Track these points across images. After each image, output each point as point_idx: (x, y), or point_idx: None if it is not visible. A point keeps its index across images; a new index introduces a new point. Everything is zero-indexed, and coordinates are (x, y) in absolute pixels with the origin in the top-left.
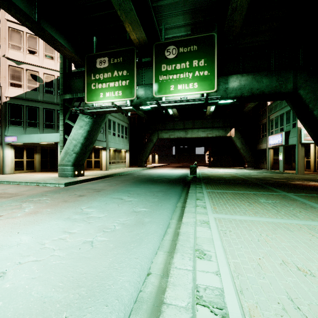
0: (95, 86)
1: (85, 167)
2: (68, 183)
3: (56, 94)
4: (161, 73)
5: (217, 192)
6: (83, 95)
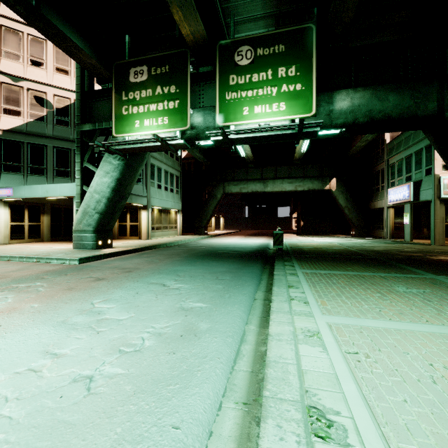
0: (127, 110)
1: (117, 234)
2: (84, 259)
3: (72, 126)
4: (228, 89)
5: (320, 273)
6: (110, 124)
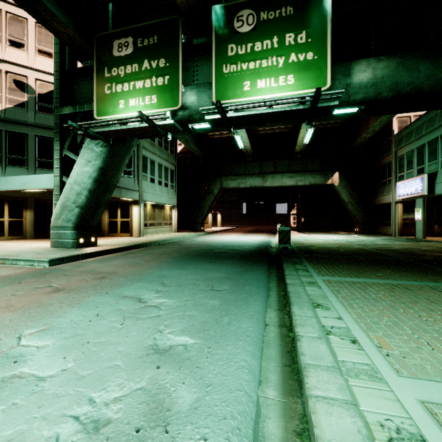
0: (110, 89)
1: (107, 231)
2: (57, 260)
3: None
4: (226, 61)
5: (347, 281)
6: (92, 107)
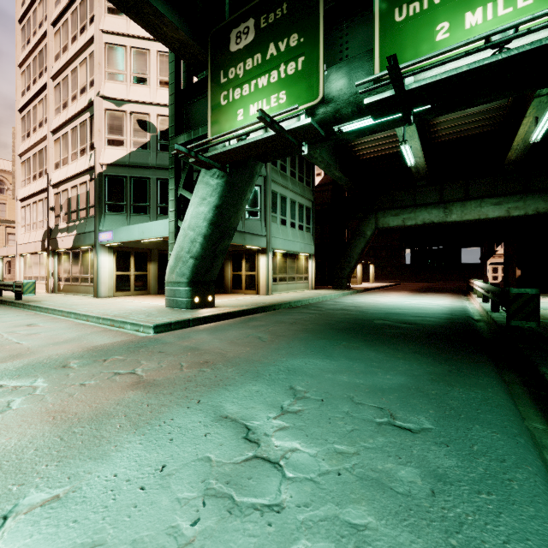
0: (227, 98)
1: (230, 287)
2: (163, 325)
3: None
4: (400, 0)
5: None
6: (207, 129)
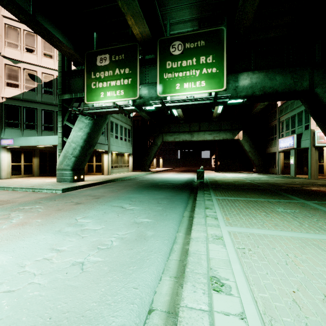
0: (95, 85)
1: (86, 171)
2: (66, 189)
3: (55, 94)
4: (165, 71)
5: (228, 199)
6: (82, 95)
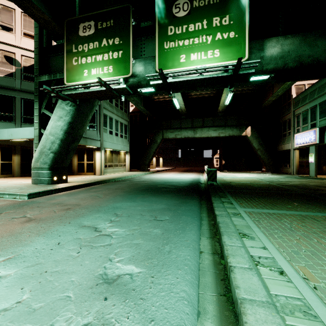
0: (77, 61)
1: (76, 171)
2: (34, 194)
3: None
4: (167, 39)
5: (265, 213)
6: (63, 75)
